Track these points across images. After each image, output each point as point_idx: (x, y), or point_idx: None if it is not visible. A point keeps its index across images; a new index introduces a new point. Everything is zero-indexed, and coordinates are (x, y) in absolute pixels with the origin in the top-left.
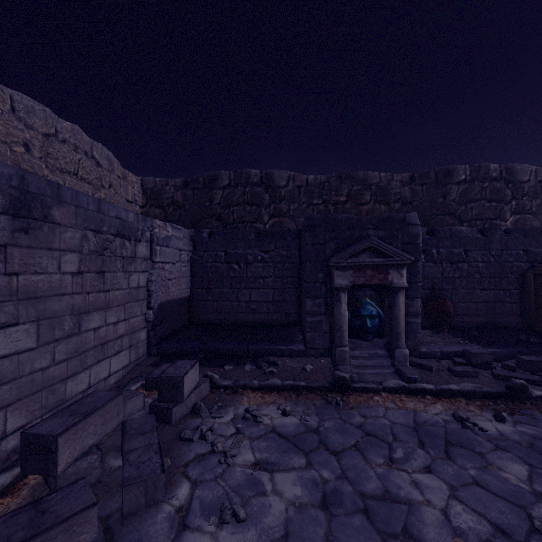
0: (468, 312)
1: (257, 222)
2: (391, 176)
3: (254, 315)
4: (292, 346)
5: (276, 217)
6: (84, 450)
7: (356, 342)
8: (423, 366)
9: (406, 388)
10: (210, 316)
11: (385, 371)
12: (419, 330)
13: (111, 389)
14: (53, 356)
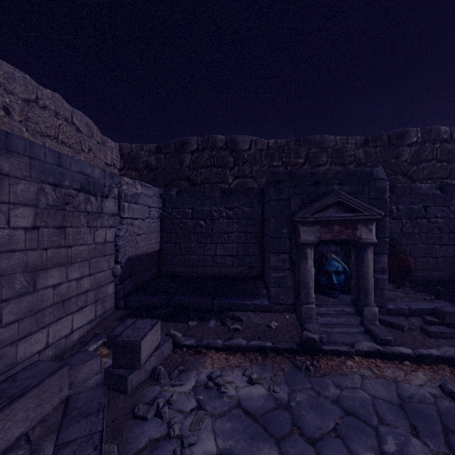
0: (427, 267)
1: (222, 182)
2: (346, 139)
3: (219, 268)
4: (256, 301)
5: (240, 178)
6: (7, 444)
7: (322, 298)
8: (394, 325)
9: (382, 352)
10: (178, 269)
11: (354, 330)
12: (386, 287)
13: (73, 345)
14: (0, 318)
